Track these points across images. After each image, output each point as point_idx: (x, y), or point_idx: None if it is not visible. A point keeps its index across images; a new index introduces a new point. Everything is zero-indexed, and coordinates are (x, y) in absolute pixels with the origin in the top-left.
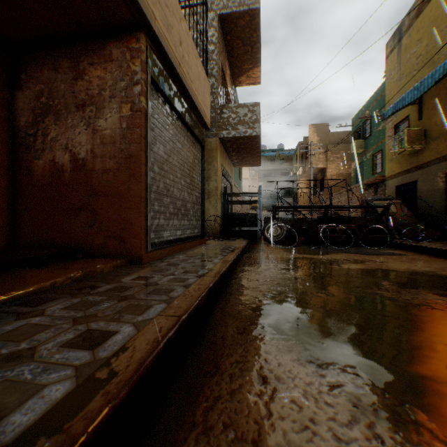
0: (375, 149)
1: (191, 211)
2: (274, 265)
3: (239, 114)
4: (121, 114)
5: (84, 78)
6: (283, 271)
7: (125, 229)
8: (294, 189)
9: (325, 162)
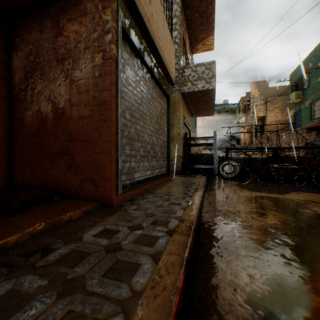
0: (313, 98)
1: (159, 154)
2: (240, 206)
3: (198, 72)
4: (94, 63)
5: (63, 34)
6: (253, 216)
7: (97, 173)
8: (237, 134)
9: (264, 111)
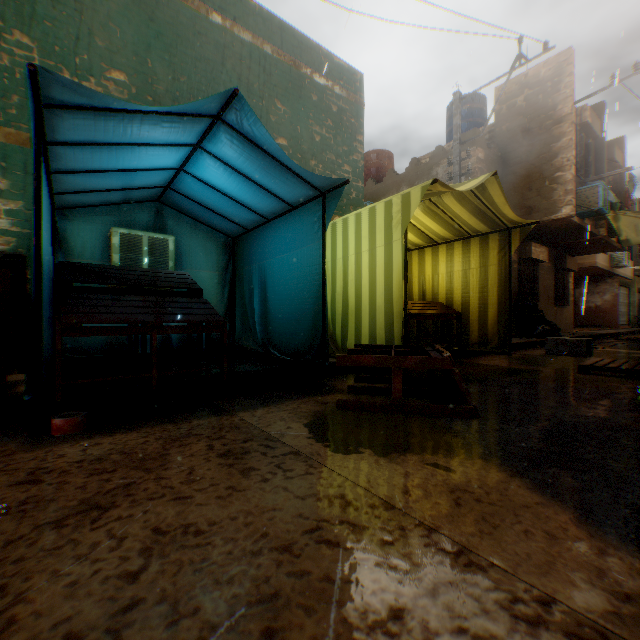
0: None
1: (623, 315)
2: None
3: None
4: (609, 295)
5: (597, 287)
6: None
7: (611, 321)
8: None
9: None
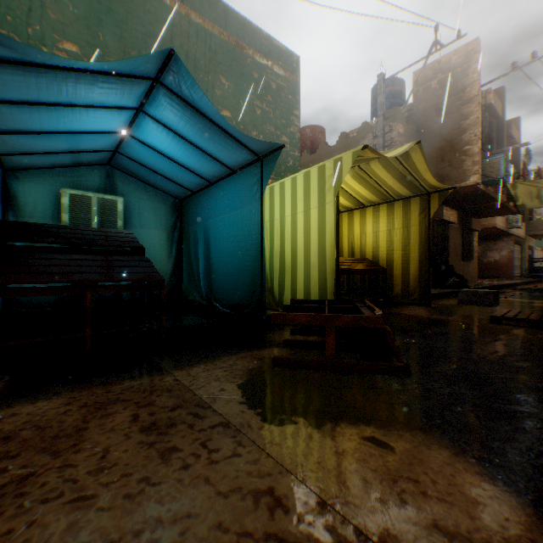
0: None
1: (516, 268)
2: None
3: (537, 225)
4: (506, 251)
5: (496, 244)
6: None
7: (507, 273)
8: None
9: None
